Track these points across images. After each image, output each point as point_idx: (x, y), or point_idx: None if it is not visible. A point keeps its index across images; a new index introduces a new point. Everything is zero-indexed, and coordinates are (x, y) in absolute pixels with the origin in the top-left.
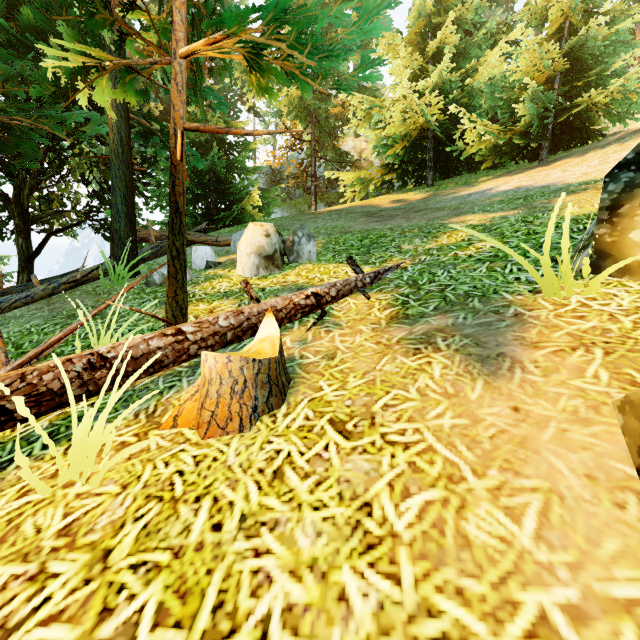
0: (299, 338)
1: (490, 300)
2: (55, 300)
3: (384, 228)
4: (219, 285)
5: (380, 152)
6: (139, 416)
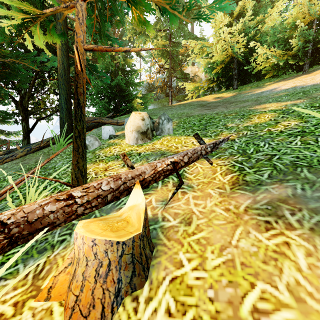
0: (161, 198)
1: (319, 171)
2: (27, 158)
3: (212, 113)
4: (114, 150)
5: (207, 71)
6: (28, 275)
